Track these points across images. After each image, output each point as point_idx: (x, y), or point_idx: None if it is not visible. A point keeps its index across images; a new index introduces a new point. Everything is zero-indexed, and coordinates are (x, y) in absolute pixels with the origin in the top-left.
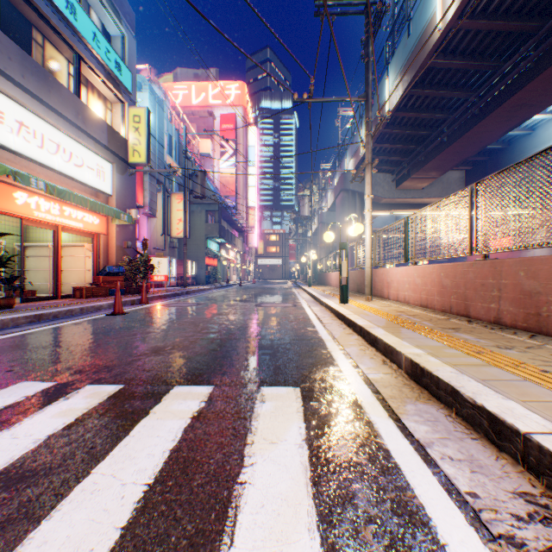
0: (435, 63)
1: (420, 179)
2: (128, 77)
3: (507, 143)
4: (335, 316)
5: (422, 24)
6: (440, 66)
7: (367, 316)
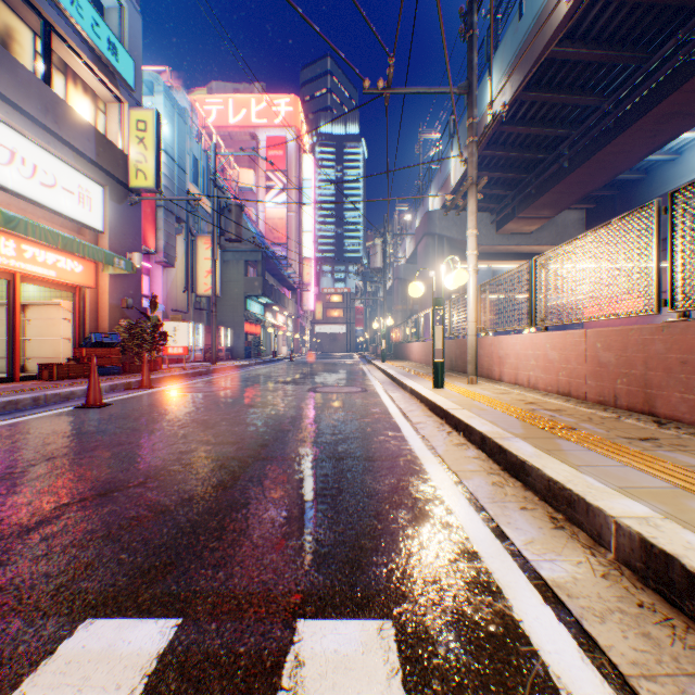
0: (560, 52)
1: (528, 220)
2: (128, 65)
3: (643, 172)
4: (429, 409)
5: None
6: (565, 58)
7: (485, 413)
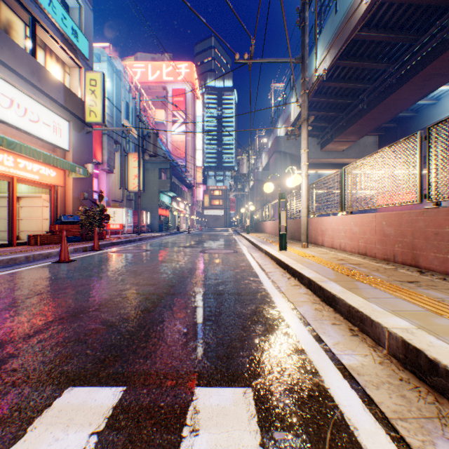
0: (361, 35)
1: (341, 142)
2: (84, 44)
3: (415, 112)
4: (277, 263)
5: (349, 0)
6: (364, 39)
7: (312, 266)
